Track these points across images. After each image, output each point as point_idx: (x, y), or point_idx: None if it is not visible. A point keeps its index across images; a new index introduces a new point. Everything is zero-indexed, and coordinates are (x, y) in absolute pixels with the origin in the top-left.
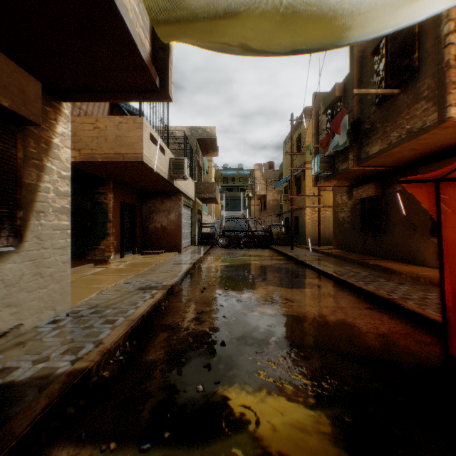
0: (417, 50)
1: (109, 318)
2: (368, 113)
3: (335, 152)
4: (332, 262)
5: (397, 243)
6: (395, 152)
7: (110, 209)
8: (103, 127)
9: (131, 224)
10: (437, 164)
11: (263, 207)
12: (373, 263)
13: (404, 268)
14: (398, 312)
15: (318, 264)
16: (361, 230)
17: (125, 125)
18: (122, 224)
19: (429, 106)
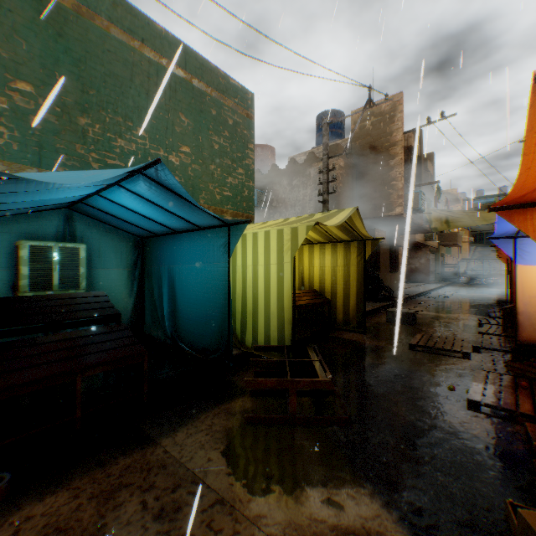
0: None
1: (415, 291)
2: None
3: None
4: None
5: None
6: None
7: None
8: None
9: None
10: None
11: None
12: None
13: None
14: None
15: None
16: None
17: None
18: None
19: None
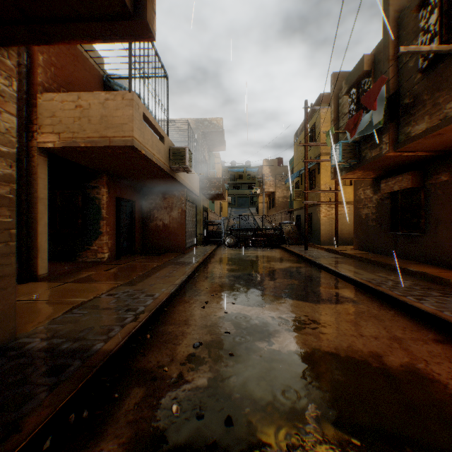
0: None
1: (59, 362)
2: (409, 85)
3: (360, 138)
4: (358, 266)
5: (441, 244)
6: (451, 128)
7: (103, 205)
8: (86, 106)
9: (129, 222)
10: None
11: (271, 205)
12: (413, 270)
13: None
14: None
15: (343, 269)
16: (391, 229)
17: (112, 102)
18: (118, 221)
19: None
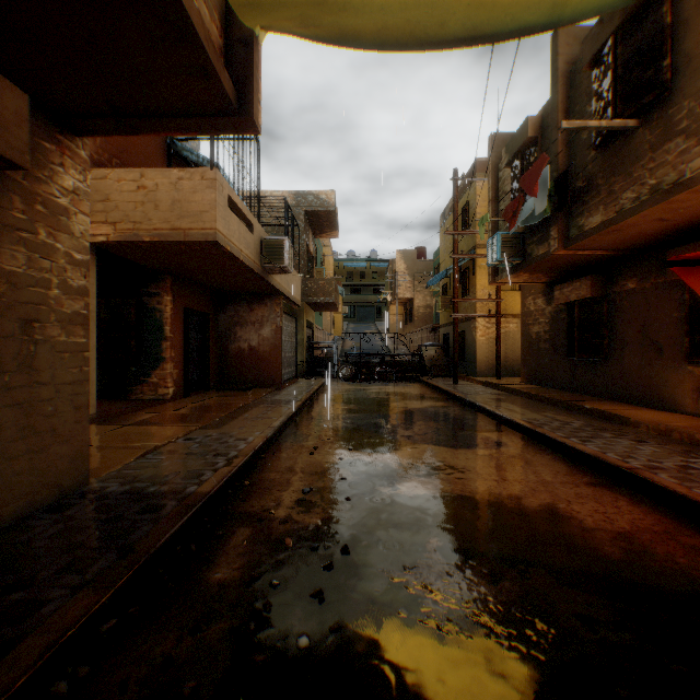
0: (668, 53)
1: (152, 503)
2: (583, 163)
3: (526, 228)
4: (521, 404)
5: (628, 374)
6: (628, 224)
7: (166, 320)
8: (153, 187)
9: (201, 344)
10: (699, 243)
11: (408, 318)
12: (590, 407)
13: (642, 415)
14: (643, 492)
15: (500, 408)
16: (568, 353)
17: (188, 182)
18: (186, 343)
19: (690, 145)
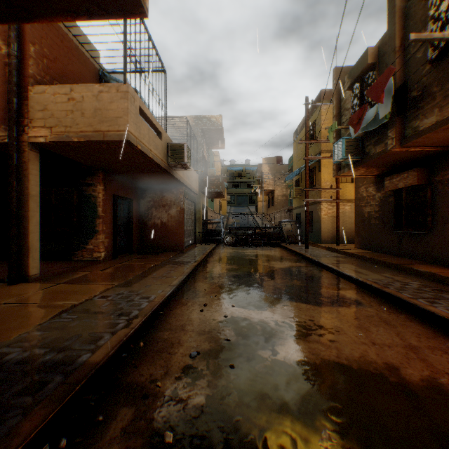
0: None
1: (38, 377)
2: (417, 76)
3: (364, 134)
4: (361, 266)
5: None
6: None
7: (99, 203)
8: (80, 99)
9: (127, 221)
10: None
11: (271, 203)
12: (421, 270)
13: None
14: None
15: (346, 269)
16: (395, 227)
17: (107, 94)
18: (114, 220)
19: None
